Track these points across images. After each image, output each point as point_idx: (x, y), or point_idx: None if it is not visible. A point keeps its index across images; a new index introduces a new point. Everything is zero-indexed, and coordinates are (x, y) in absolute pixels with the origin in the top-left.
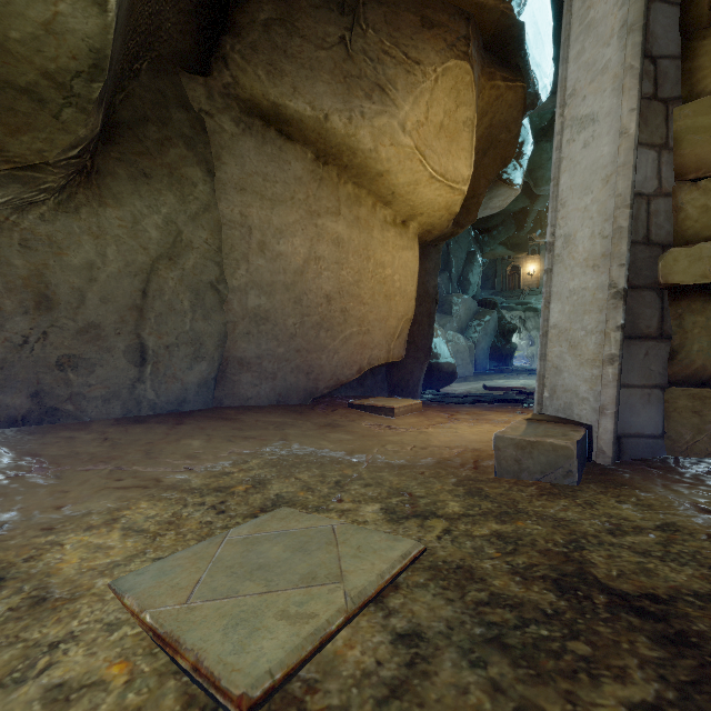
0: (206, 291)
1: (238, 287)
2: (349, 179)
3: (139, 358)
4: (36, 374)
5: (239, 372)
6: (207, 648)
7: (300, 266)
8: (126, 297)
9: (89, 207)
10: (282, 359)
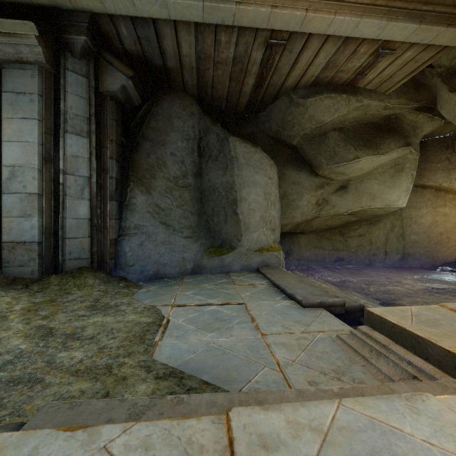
0: (399, 236)
1: (408, 234)
2: (450, 193)
3: (385, 253)
4: (369, 257)
5: (408, 257)
6: (432, 287)
7: (429, 225)
8: (383, 241)
9: (377, 224)
10: (422, 254)
